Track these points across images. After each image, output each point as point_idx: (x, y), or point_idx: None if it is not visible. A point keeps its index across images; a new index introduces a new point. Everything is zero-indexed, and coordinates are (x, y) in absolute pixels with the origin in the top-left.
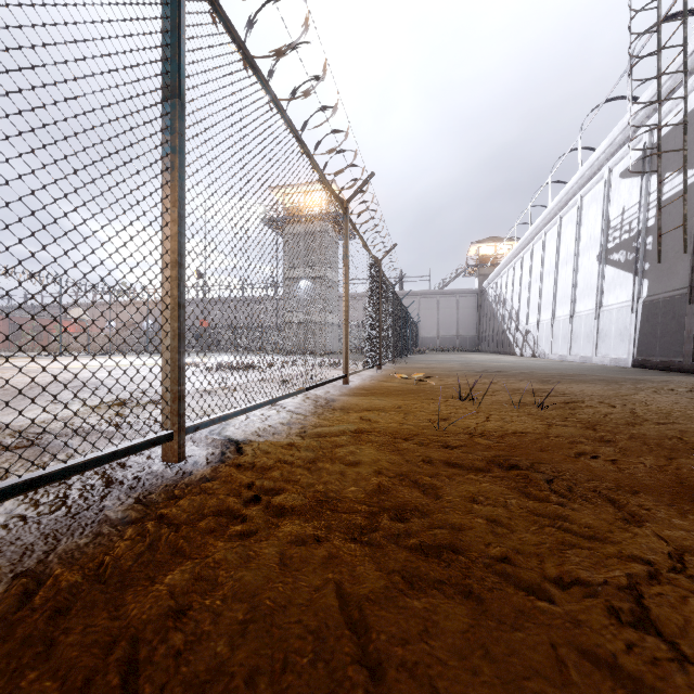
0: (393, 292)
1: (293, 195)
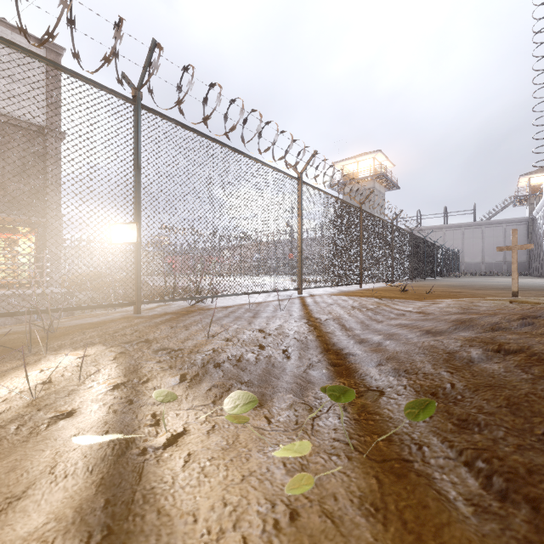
0: (410, 235)
1: (349, 165)
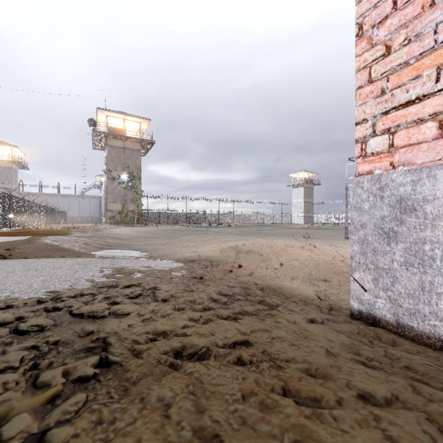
0: (46, 207)
1: None
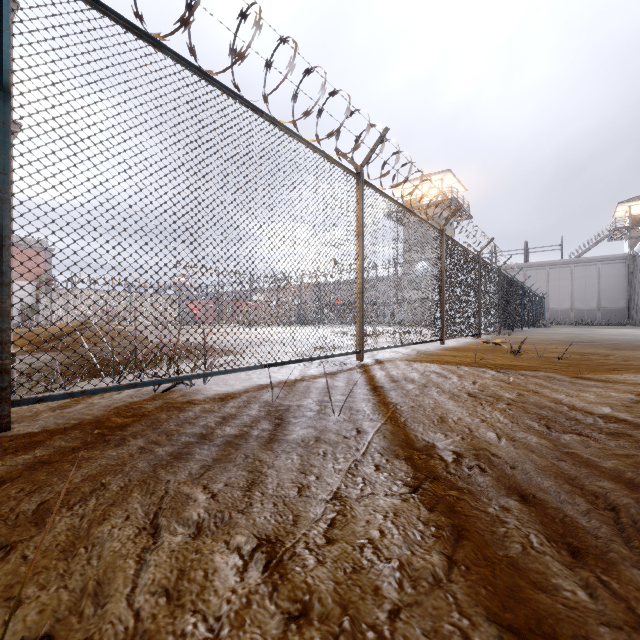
0: (498, 273)
1: (411, 188)
